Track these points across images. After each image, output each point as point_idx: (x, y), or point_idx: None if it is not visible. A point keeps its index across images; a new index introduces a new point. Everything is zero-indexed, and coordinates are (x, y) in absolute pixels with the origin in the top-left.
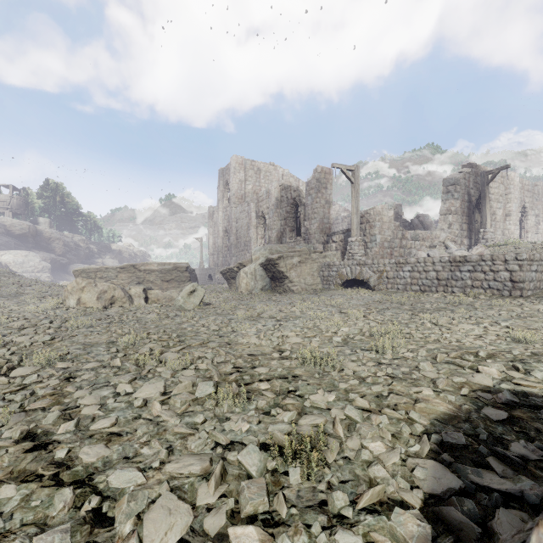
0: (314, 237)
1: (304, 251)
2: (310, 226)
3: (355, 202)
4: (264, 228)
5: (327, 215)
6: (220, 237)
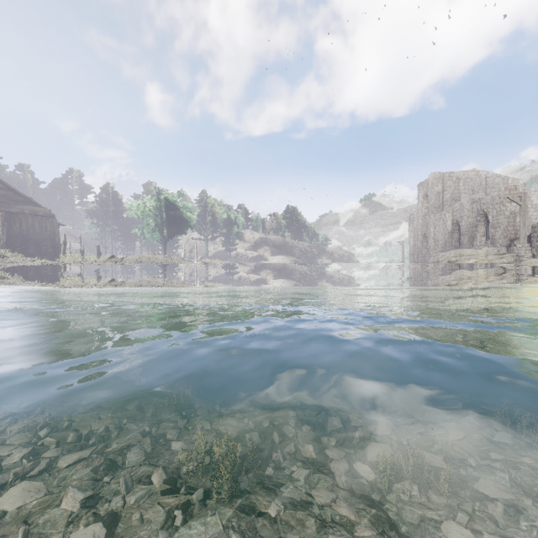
0: (498, 242)
1: (480, 255)
2: (494, 233)
3: (522, 219)
4: (459, 233)
5: (512, 223)
6: (419, 241)
